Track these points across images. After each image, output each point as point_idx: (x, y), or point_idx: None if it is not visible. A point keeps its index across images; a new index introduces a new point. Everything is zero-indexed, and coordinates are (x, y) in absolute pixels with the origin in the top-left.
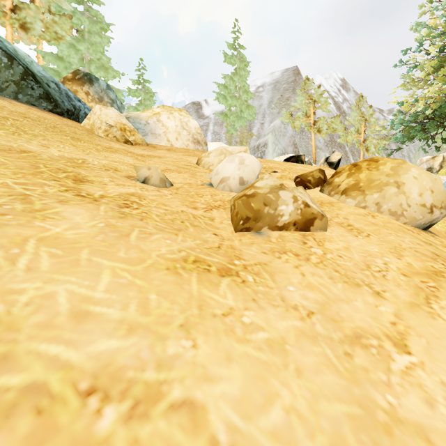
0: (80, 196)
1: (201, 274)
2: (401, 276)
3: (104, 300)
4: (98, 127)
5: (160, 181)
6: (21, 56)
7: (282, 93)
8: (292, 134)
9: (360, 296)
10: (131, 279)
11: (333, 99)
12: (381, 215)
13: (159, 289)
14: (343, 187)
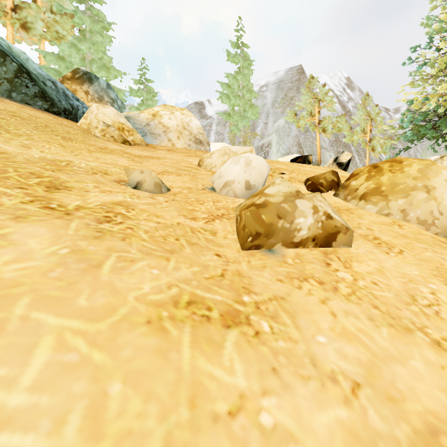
0: (48, 209)
1: (197, 326)
2: None
3: (22, 411)
4: (95, 127)
5: (155, 186)
6: (16, 53)
7: (286, 92)
8: (296, 133)
9: (416, 350)
10: (85, 351)
11: (338, 98)
12: (408, 224)
13: (128, 368)
14: (362, 191)
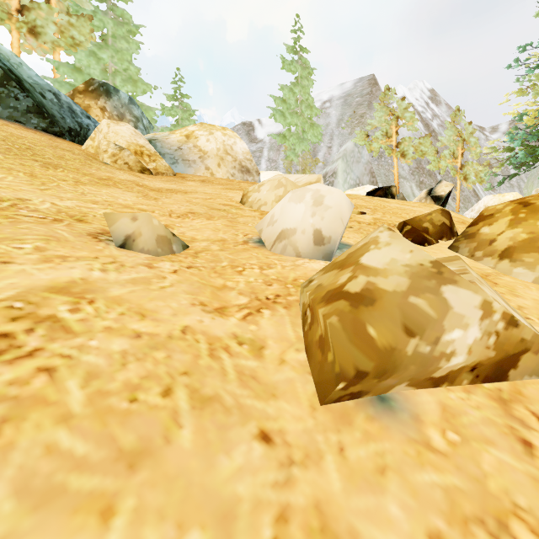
0: None
1: None
2: None
3: None
4: (103, 151)
5: (158, 242)
6: (4, 55)
7: (355, 108)
8: (368, 159)
9: None
10: None
11: (420, 115)
12: None
13: None
14: (504, 244)
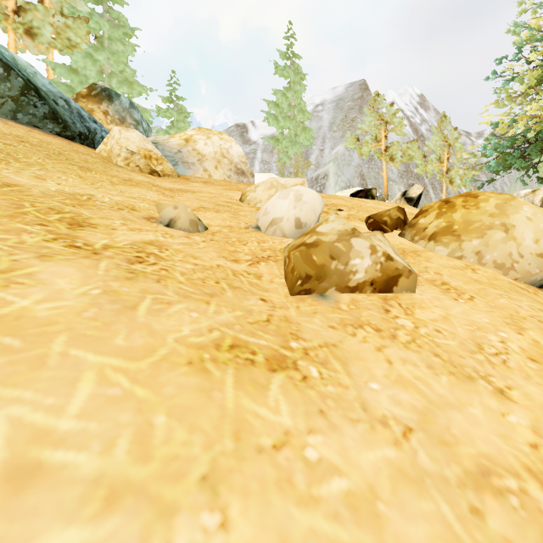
0: (73, 248)
1: (241, 369)
2: (529, 361)
3: (73, 434)
4: (117, 155)
5: (190, 224)
6: (21, 65)
7: (346, 112)
8: (358, 162)
9: (477, 397)
10: (128, 386)
11: (409, 119)
12: (483, 268)
13: (172, 403)
14: (431, 230)
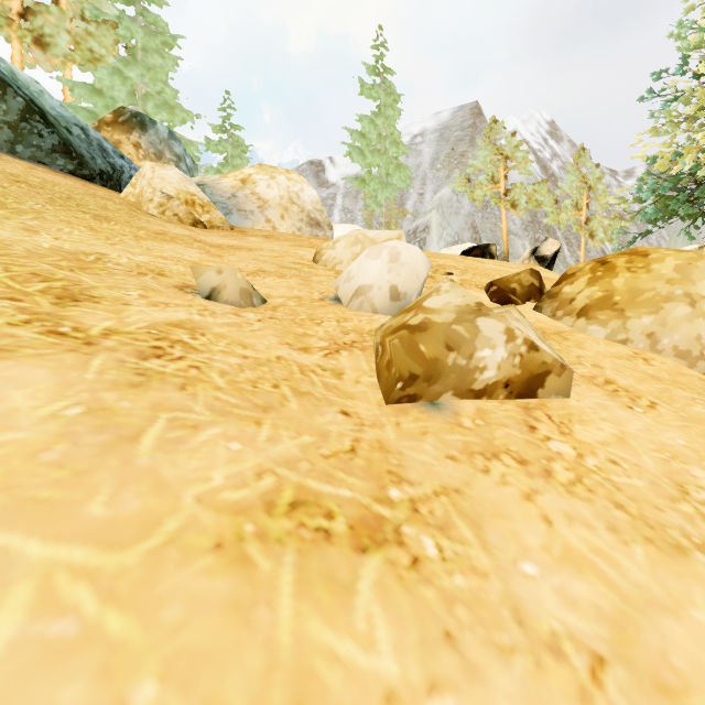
0: (54, 335)
1: (308, 551)
2: None
3: None
4: (148, 200)
5: (241, 295)
6: (23, 81)
7: (453, 145)
8: (470, 210)
9: (698, 588)
10: (93, 612)
11: (536, 154)
12: (660, 358)
13: (174, 647)
14: (582, 302)
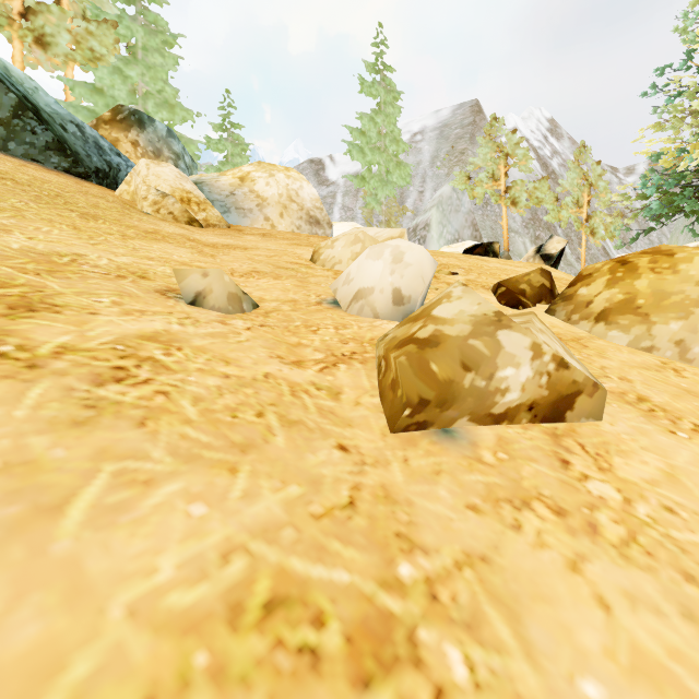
0: None
1: (285, 696)
2: None
3: None
4: (142, 197)
5: (229, 300)
6: (16, 78)
7: (453, 142)
8: (470, 208)
9: None
10: None
11: (536, 151)
12: (691, 368)
13: None
14: (600, 305)
